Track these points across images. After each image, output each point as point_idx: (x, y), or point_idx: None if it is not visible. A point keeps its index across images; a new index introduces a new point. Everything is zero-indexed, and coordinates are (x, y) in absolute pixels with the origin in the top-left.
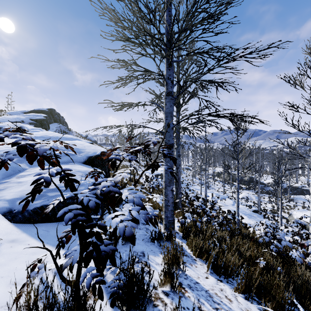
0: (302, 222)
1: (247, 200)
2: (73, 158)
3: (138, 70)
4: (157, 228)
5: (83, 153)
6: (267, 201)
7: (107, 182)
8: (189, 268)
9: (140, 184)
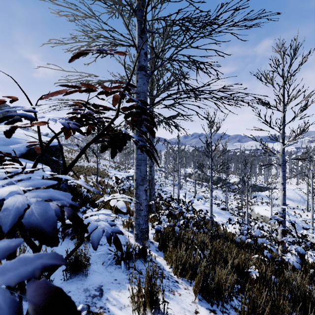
0: (262, 216)
1: (216, 199)
2: (1, 149)
3: (100, 29)
4: (126, 240)
5: (22, 144)
6: (232, 199)
7: None
8: (171, 300)
9: (109, 186)
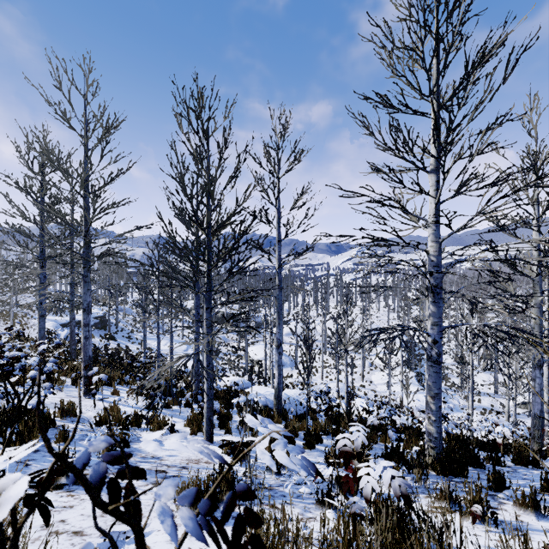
0: (249, 357)
1: None
2: None
3: None
4: None
5: None
6: (234, 340)
7: (0, 342)
8: None
9: (30, 341)
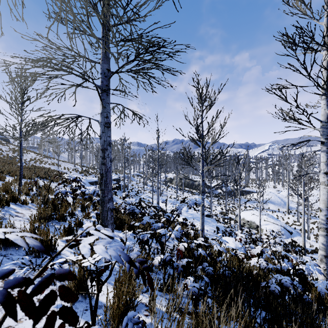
0: (247, 221)
1: (199, 205)
2: None
3: None
4: None
5: None
6: (216, 204)
7: None
8: None
9: (51, 192)
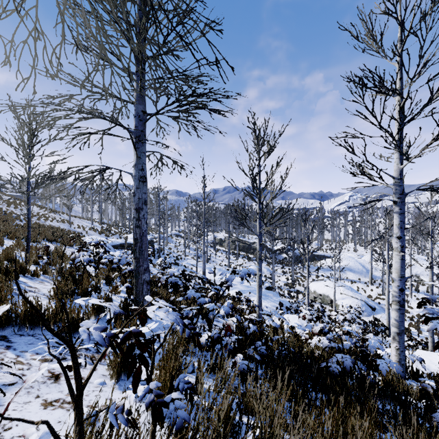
0: (320, 295)
1: None
2: None
3: None
4: None
5: None
6: (280, 273)
7: None
8: None
9: (66, 260)
